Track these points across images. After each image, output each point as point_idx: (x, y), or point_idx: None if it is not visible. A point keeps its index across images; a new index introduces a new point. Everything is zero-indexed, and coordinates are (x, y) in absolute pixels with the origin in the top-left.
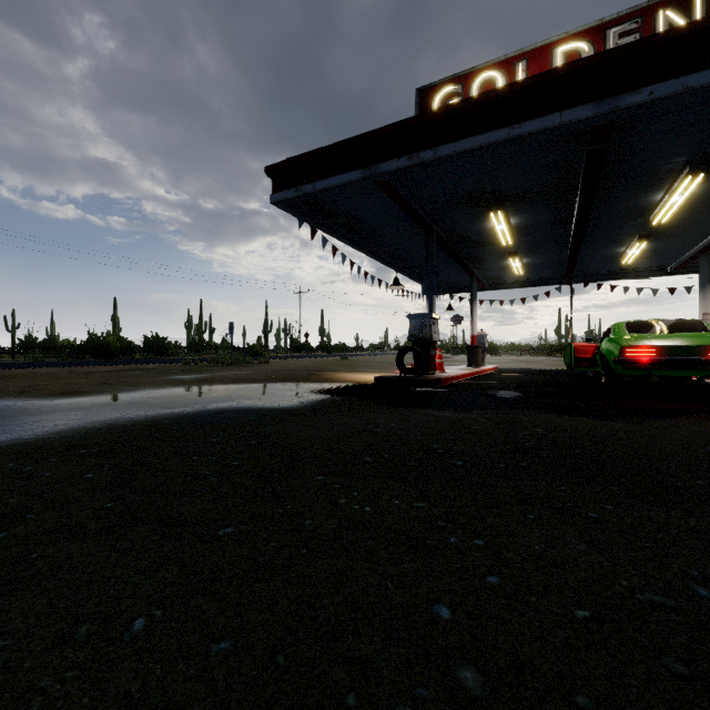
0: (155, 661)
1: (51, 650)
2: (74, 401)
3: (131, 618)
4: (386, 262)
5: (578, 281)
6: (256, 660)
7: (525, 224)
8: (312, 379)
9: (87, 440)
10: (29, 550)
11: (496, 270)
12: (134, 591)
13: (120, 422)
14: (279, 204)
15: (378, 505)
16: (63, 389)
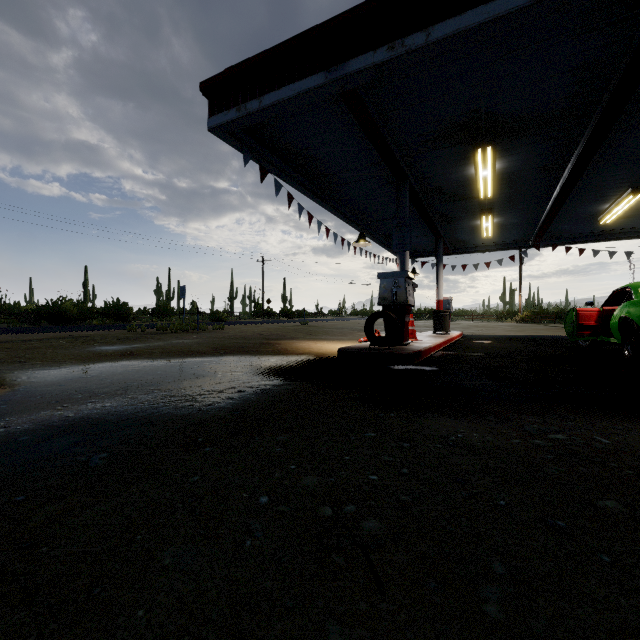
0: None
1: None
2: None
3: None
4: (349, 219)
5: (545, 244)
6: None
7: (511, 170)
8: (263, 351)
9: None
10: None
11: (463, 231)
12: None
13: None
14: (218, 131)
15: None
16: None
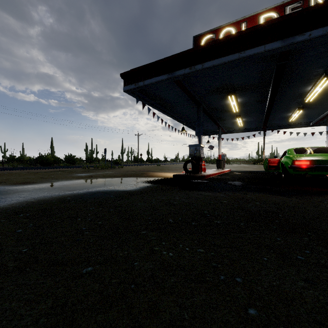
0: None
1: None
2: (25, 187)
3: None
4: (178, 120)
5: (268, 129)
6: None
7: (244, 102)
8: (143, 176)
9: (25, 209)
10: None
11: (230, 124)
12: (18, 322)
13: (45, 198)
14: (127, 91)
15: (177, 251)
16: (22, 181)
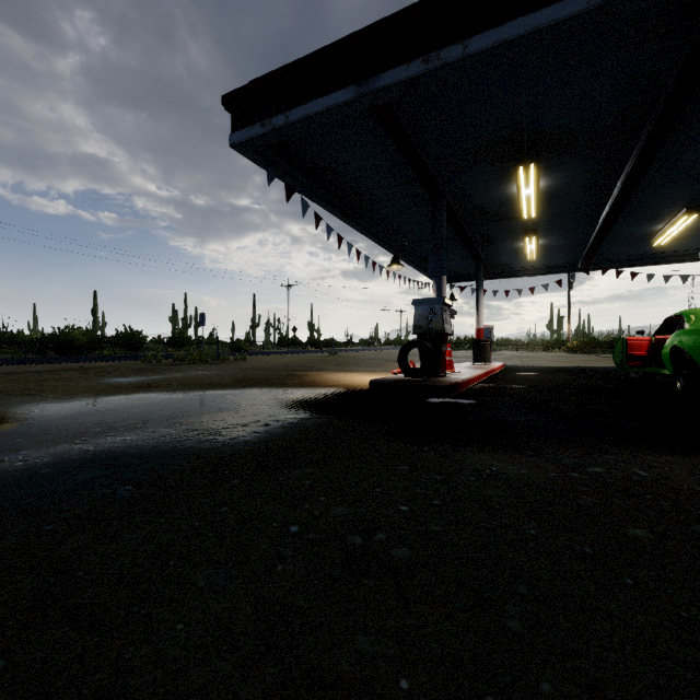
0: None
1: None
2: None
3: None
4: (381, 241)
5: (595, 268)
6: None
7: (556, 189)
8: (289, 383)
9: None
10: None
11: (505, 254)
12: None
13: None
14: (241, 148)
15: None
16: None
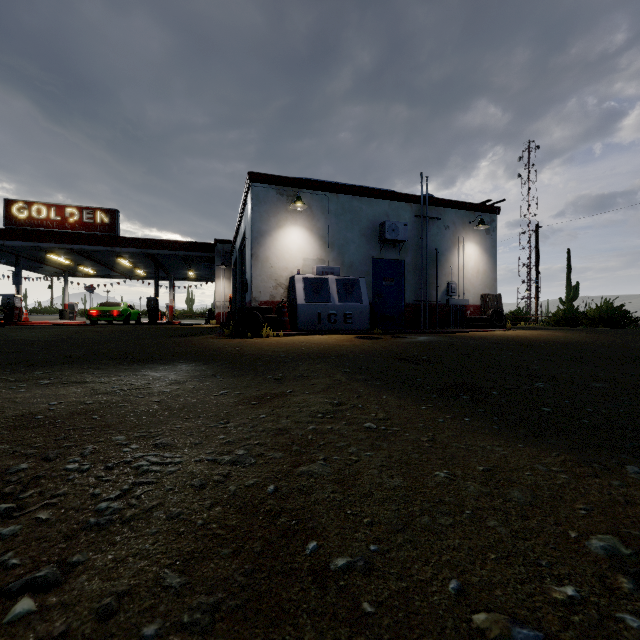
0: None
1: None
2: None
3: None
4: None
5: (134, 278)
6: None
7: (74, 258)
8: None
9: None
10: None
11: (80, 269)
12: None
13: None
14: None
15: None
16: None
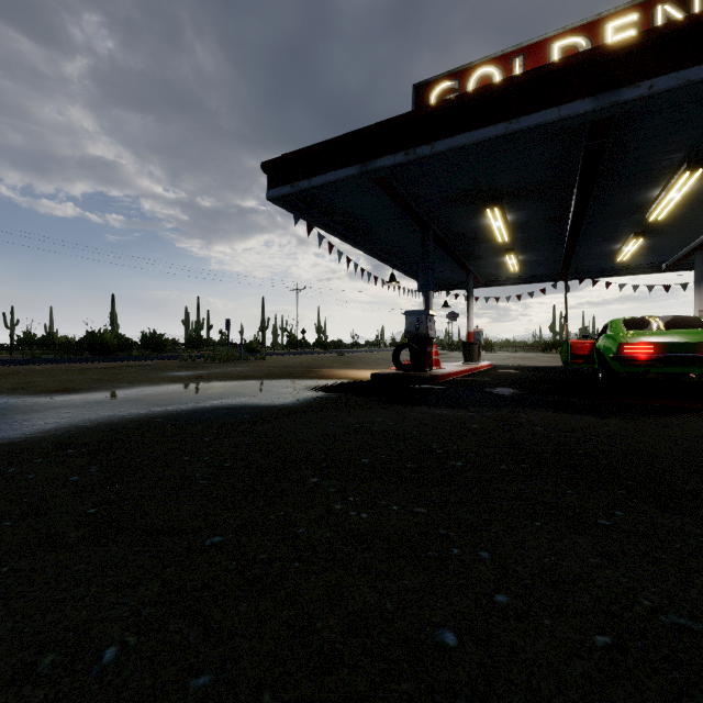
0: (125, 701)
1: (8, 687)
2: (68, 398)
3: (102, 646)
4: (382, 259)
5: (573, 278)
6: (239, 699)
7: (521, 221)
8: (308, 376)
9: (76, 440)
10: (1, 563)
11: (492, 267)
12: (109, 613)
13: (112, 420)
14: (274, 200)
15: (376, 511)
16: (58, 386)
